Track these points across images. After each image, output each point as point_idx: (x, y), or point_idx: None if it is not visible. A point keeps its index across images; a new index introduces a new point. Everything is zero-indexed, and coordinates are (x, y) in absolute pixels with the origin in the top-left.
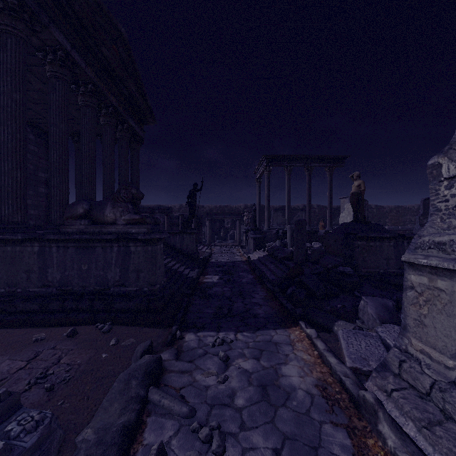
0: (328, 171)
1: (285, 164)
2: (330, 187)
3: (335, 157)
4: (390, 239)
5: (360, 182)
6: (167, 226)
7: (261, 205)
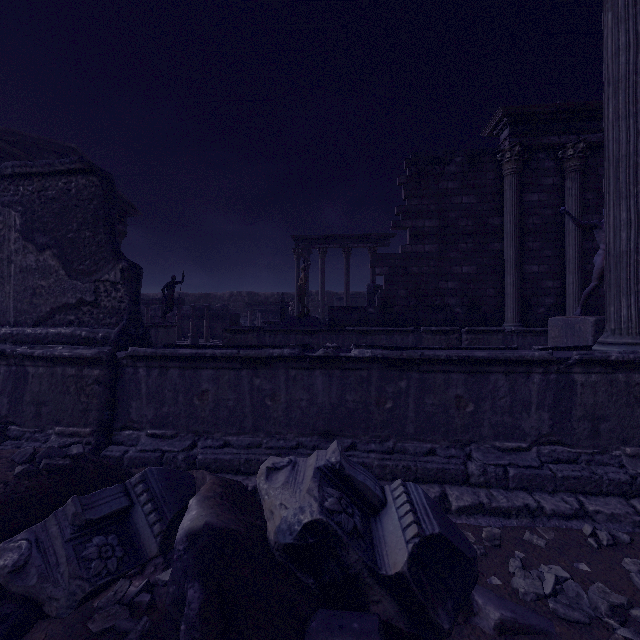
0: (370, 252)
1: (317, 245)
2: (372, 272)
3: (378, 236)
4: (252, 331)
5: (302, 275)
6: (178, 319)
7: (328, 292)
